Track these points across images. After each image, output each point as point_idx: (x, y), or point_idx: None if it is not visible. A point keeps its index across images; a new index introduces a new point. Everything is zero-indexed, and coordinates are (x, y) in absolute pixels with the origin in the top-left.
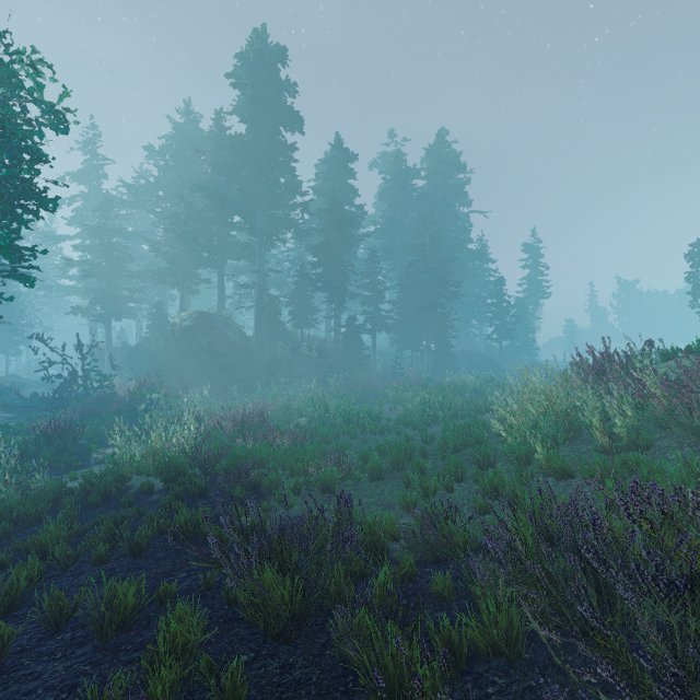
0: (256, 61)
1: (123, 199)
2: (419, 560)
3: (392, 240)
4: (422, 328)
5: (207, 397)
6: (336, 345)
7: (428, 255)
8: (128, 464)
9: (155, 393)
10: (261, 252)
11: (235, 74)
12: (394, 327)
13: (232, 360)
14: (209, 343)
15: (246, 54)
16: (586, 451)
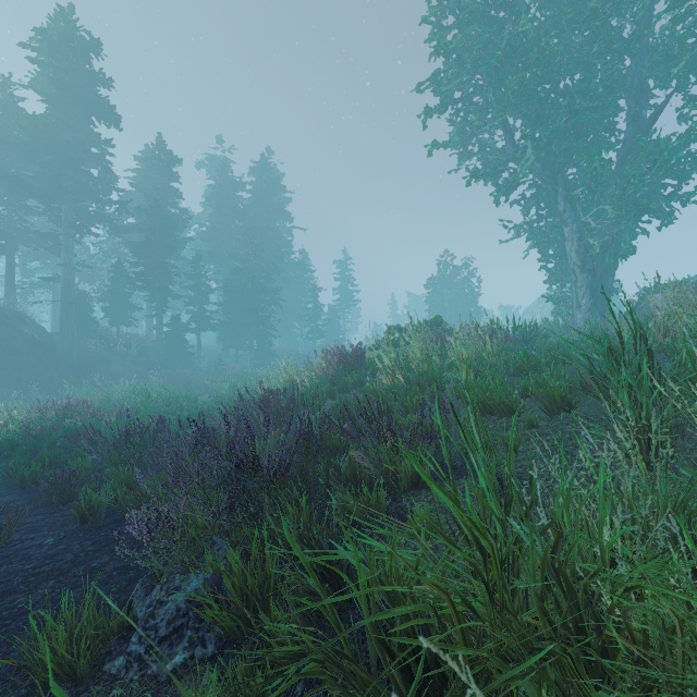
0: (62, 44)
1: None
2: None
3: (218, 244)
4: (246, 329)
5: None
6: (158, 343)
7: (251, 264)
8: None
9: None
10: (69, 244)
11: (33, 46)
12: (219, 327)
13: (28, 359)
14: None
15: (49, 31)
16: None
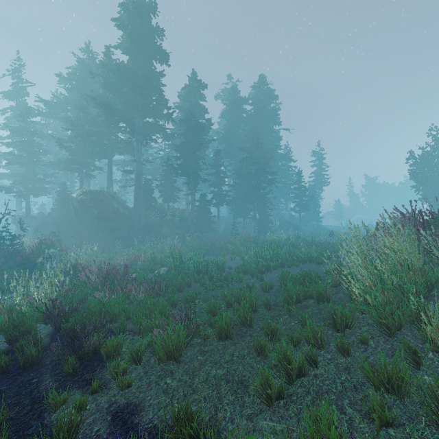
0: (134, 10)
1: (40, 110)
2: None
3: (230, 144)
4: (251, 203)
5: (96, 251)
6: (192, 213)
7: (254, 154)
8: None
9: (54, 248)
10: (139, 147)
11: (119, 19)
12: (231, 202)
13: (117, 224)
14: (99, 212)
15: (127, 4)
16: None
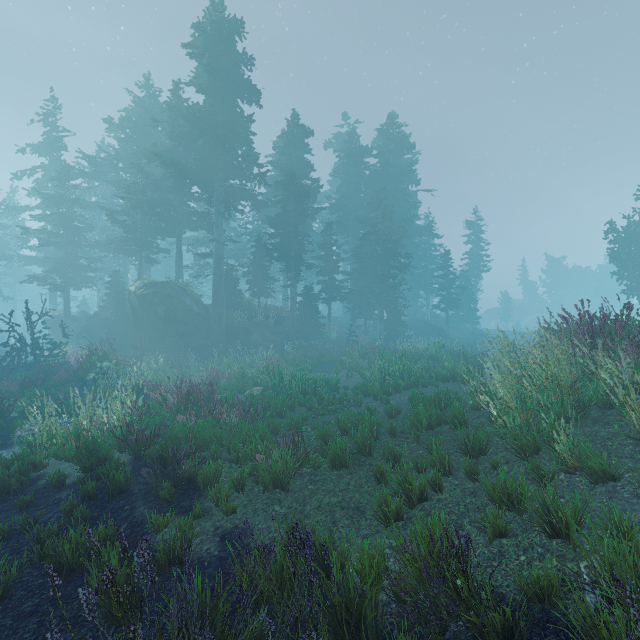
0: (213, 32)
1: (82, 170)
2: (418, 633)
3: (346, 214)
4: (375, 298)
5: (162, 365)
6: (292, 313)
7: (380, 228)
8: (43, 447)
9: (107, 361)
10: (219, 221)
11: (192, 45)
12: (348, 297)
13: (189, 328)
14: (165, 311)
15: (203, 24)
16: (609, 436)
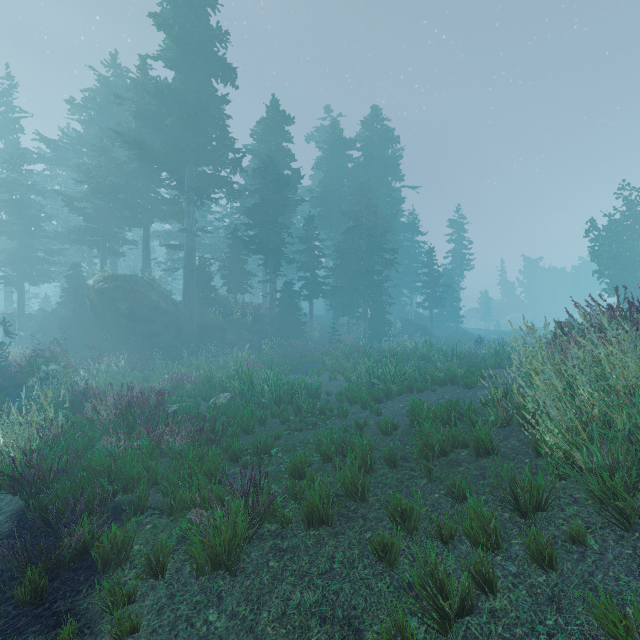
0: (183, 1)
1: (40, 154)
2: None
3: (328, 208)
4: (359, 295)
5: (123, 368)
6: (271, 310)
7: (364, 222)
8: None
9: (56, 364)
10: (190, 210)
11: (160, 16)
12: (331, 294)
13: (156, 326)
14: (129, 308)
15: None
16: None
